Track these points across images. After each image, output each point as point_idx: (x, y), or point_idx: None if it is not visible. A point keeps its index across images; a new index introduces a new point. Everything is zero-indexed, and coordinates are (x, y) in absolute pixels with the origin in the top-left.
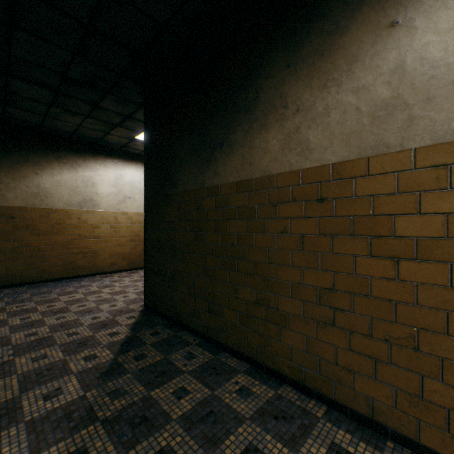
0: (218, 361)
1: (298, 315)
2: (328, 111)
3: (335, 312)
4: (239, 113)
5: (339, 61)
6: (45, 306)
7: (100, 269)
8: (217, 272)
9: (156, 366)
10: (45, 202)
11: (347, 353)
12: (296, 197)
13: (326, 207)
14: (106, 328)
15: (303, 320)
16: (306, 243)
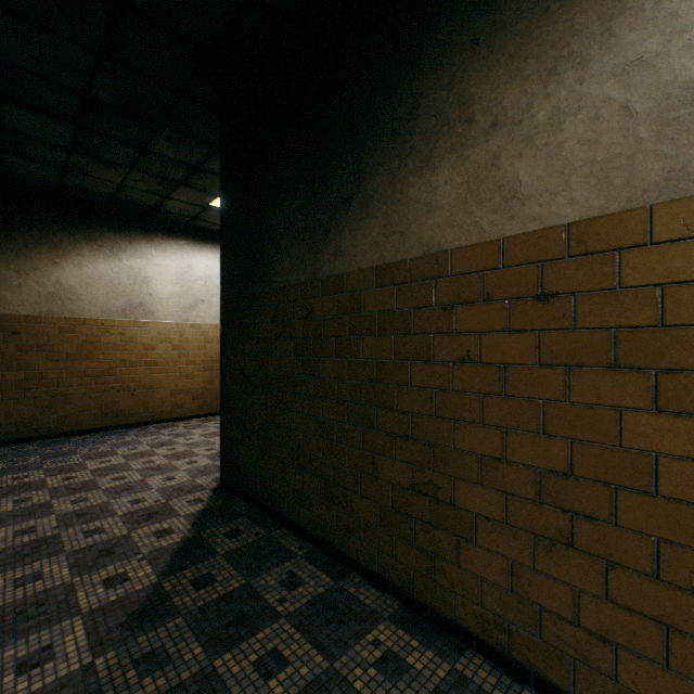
0: (341, 593)
1: (495, 519)
2: (558, 120)
3: (574, 520)
4: (380, 142)
5: (583, 16)
6: (59, 477)
7: (156, 415)
8: (341, 430)
9: (230, 601)
10: (69, 308)
11: (603, 606)
12: (491, 292)
13: (555, 310)
14: (151, 520)
15: (505, 531)
16: (513, 381)
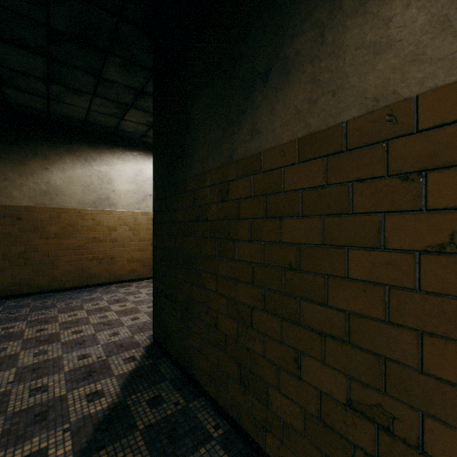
0: None
1: None
2: None
3: None
4: None
5: None
6: (34, 329)
7: (117, 278)
8: (257, 316)
9: None
10: (56, 201)
11: None
12: None
13: None
14: (89, 379)
15: None
16: None
